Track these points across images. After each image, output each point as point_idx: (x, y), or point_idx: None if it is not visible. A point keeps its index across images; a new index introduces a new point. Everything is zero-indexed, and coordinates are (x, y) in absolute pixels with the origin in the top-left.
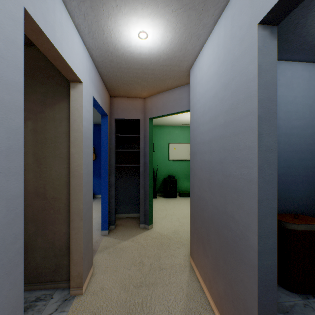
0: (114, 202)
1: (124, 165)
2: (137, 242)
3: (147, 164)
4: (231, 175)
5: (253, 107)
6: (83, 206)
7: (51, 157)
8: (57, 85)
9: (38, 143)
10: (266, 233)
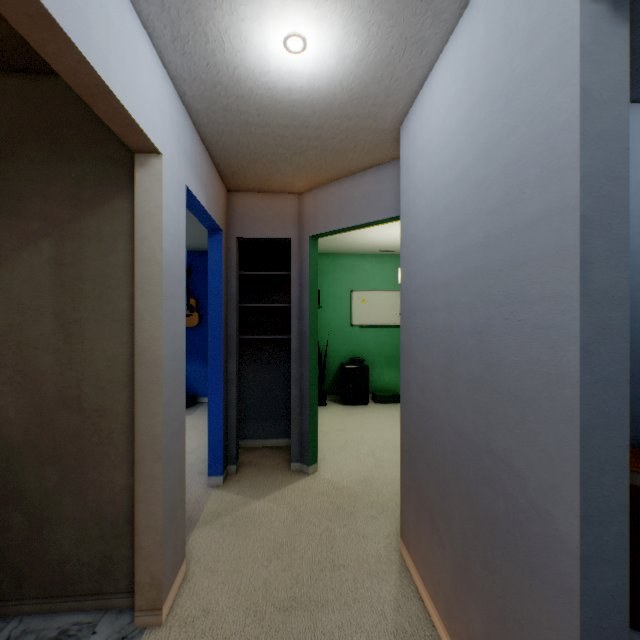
0: (237, 414)
1: (257, 337)
2: (284, 503)
3: (306, 334)
4: (503, 364)
5: (566, 194)
6: (164, 429)
7: (93, 320)
8: (106, 161)
9: (66, 289)
10: (602, 511)
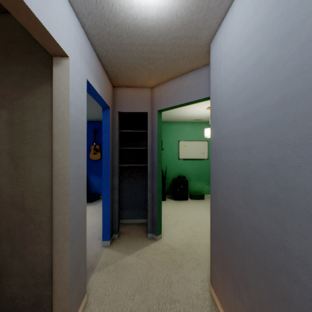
0: (118, 207)
1: (129, 165)
2: (143, 257)
3: (155, 164)
4: (298, 189)
5: None
6: (70, 221)
7: (31, 157)
8: (38, 63)
9: (15, 138)
10: None
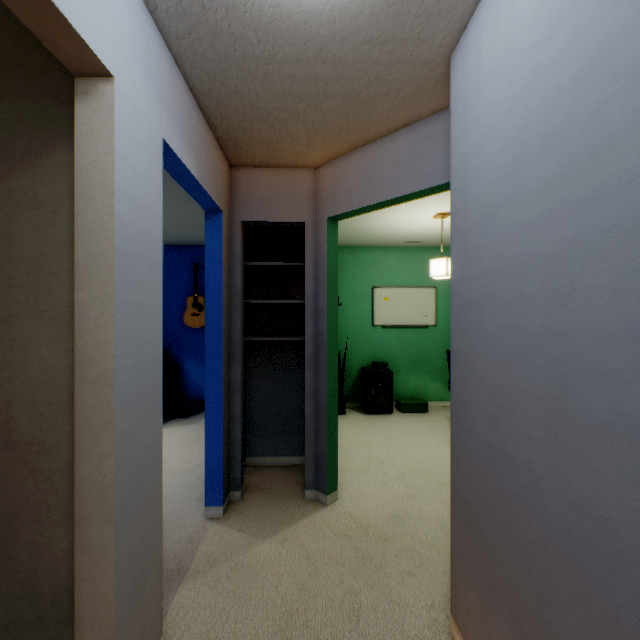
0: (241, 431)
1: (265, 339)
2: (296, 546)
3: (322, 336)
4: None
5: None
6: (118, 475)
7: (27, 319)
8: (44, 96)
9: None
10: None
